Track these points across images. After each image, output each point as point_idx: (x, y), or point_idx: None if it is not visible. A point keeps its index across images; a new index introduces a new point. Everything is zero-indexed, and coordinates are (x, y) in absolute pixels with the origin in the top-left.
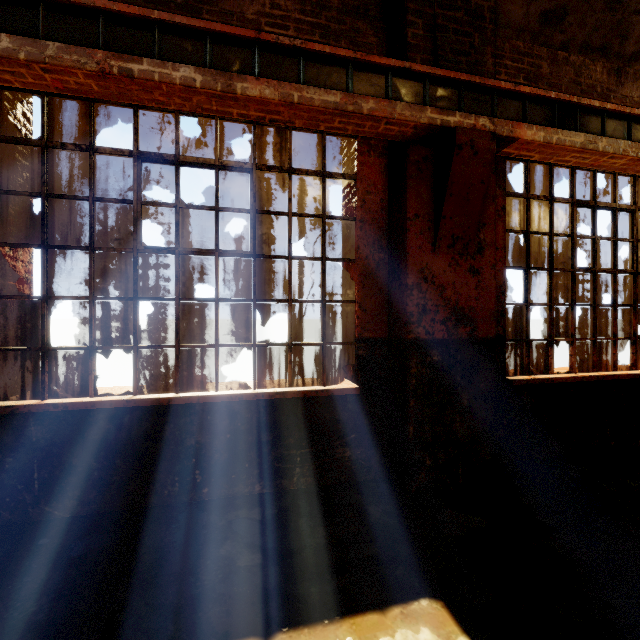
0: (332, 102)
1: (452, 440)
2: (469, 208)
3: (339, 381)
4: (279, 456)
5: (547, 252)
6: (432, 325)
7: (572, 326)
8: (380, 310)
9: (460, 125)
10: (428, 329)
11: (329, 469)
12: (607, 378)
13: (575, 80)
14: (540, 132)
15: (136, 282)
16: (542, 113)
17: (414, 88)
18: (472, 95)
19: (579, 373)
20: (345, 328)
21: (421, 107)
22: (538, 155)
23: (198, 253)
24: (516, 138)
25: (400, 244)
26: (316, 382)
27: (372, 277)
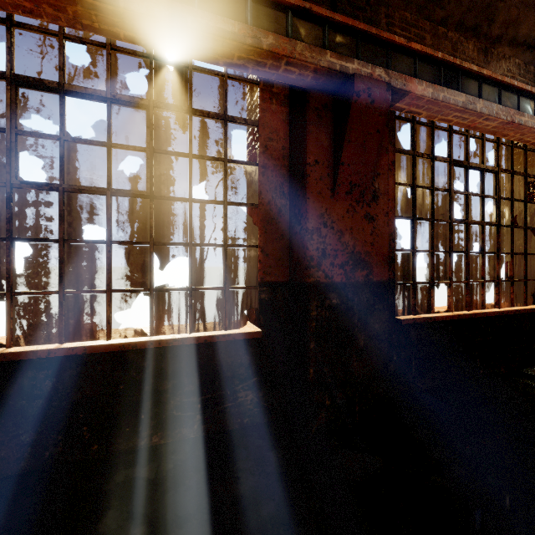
0: (229, 32)
1: (350, 379)
2: (366, 156)
3: (242, 324)
4: (178, 404)
5: (429, 204)
6: (331, 269)
7: (450, 270)
8: (282, 255)
9: (358, 73)
10: (327, 273)
11: (231, 414)
12: (478, 316)
13: (452, 54)
14: (429, 88)
15: (9, 220)
16: (430, 72)
17: (314, 31)
18: (369, 46)
19: (455, 312)
20: (249, 272)
21: (321, 50)
22: (425, 112)
23: (86, 191)
24: (408, 92)
25: (301, 189)
26: (219, 326)
27: (274, 222)
